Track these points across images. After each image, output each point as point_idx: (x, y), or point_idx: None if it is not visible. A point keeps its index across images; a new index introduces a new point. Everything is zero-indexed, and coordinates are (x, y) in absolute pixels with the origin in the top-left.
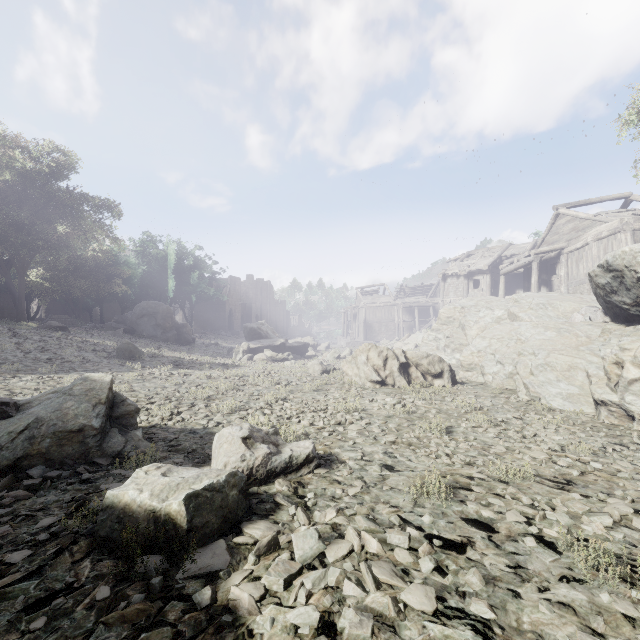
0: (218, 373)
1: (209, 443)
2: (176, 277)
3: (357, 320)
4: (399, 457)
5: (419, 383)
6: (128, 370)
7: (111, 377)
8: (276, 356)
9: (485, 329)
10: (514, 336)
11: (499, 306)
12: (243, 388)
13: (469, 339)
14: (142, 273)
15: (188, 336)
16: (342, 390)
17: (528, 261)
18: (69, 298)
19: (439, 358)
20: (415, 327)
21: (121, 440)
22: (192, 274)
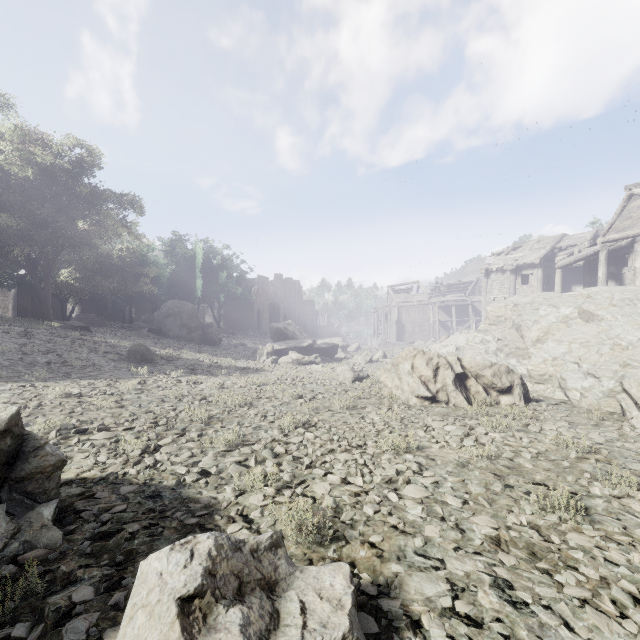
0: (234, 380)
1: (167, 529)
2: (204, 276)
3: (389, 320)
4: (533, 606)
5: (480, 400)
6: (132, 376)
7: (13, 411)
8: (302, 359)
9: (548, 330)
10: (606, 340)
11: (565, 303)
12: (257, 403)
13: (527, 342)
14: (170, 273)
15: (214, 336)
16: (383, 411)
17: (593, 251)
18: (98, 298)
19: (507, 368)
20: (452, 327)
21: (4, 531)
22: (220, 273)
